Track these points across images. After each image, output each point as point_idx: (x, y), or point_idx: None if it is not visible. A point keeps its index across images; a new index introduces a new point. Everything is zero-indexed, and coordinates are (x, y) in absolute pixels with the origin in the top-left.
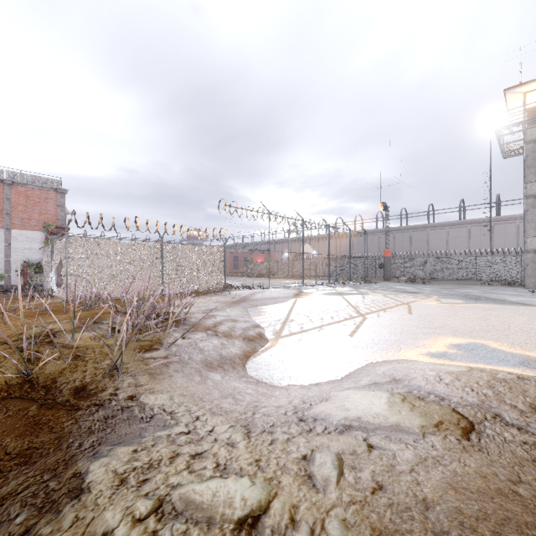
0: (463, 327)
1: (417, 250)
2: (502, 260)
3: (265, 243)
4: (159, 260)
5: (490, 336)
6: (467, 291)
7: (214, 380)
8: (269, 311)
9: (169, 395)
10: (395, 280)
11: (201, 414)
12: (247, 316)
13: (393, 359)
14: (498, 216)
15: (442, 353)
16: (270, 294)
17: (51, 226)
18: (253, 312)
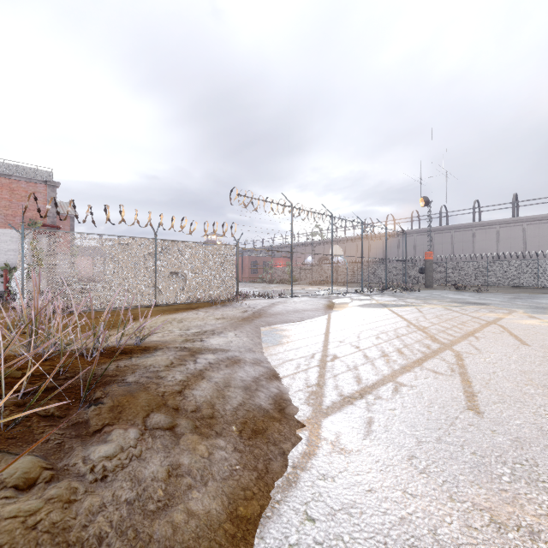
0: None
1: (460, 253)
2: None
3: (287, 246)
4: (152, 261)
5: None
6: None
7: None
8: (294, 334)
9: None
10: (439, 288)
11: None
12: (259, 346)
13: None
14: None
15: None
16: (293, 305)
17: (38, 224)
18: (269, 338)
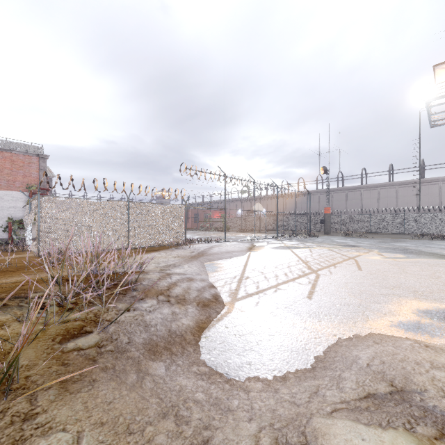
0: (420, 287)
1: (352, 208)
2: (427, 216)
3: (222, 202)
4: (126, 217)
5: None
6: (403, 245)
7: (155, 377)
8: (225, 266)
9: (75, 431)
10: (334, 234)
11: None
12: (204, 272)
13: (364, 334)
14: (423, 178)
15: (416, 324)
16: (225, 248)
17: (33, 187)
18: (209, 268)
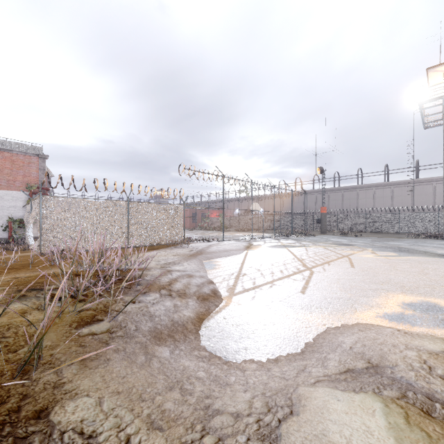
0: (408, 283)
1: (348, 208)
2: (421, 216)
3: (220, 201)
4: (125, 216)
5: (438, 293)
6: (396, 244)
7: (161, 359)
8: (223, 264)
9: (97, 397)
10: (330, 233)
11: (133, 432)
12: (202, 269)
13: (351, 323)
14: (418, 178)
15: (400, 315)
16: (223, 247)
17: (33, 187)
18: (208, 266)
